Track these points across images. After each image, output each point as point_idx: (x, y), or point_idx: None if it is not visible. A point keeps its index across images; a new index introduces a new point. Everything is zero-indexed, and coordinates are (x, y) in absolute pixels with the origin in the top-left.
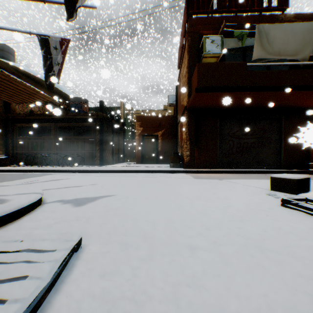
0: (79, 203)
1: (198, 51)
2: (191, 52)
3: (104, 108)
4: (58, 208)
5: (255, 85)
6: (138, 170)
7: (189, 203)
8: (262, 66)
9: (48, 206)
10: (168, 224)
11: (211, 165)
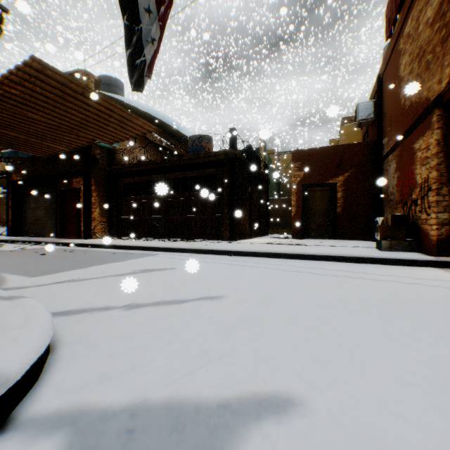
0: None
1: None
2: None
3: None
4: None
5: None
6: (307, 255)
7: None
8: None
9: None
10: None
11: None
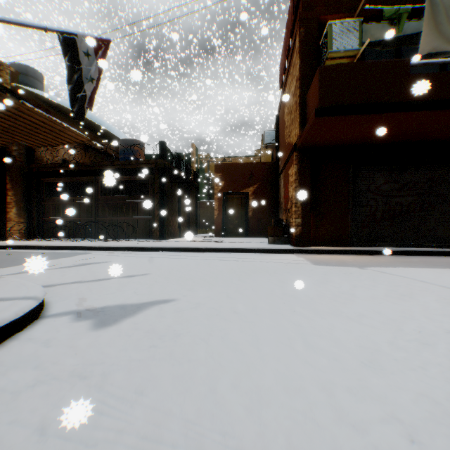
0: (106, 319)
1: (318, 50)
2: (305, 52)
3: (168, 156)
4: (62, 331)
5: (426, 100)
6: (218, 249)
7: (325, 328)
8: (439, 64)
9: (45, 326)
10: (295, 404)
11: (338, 241)
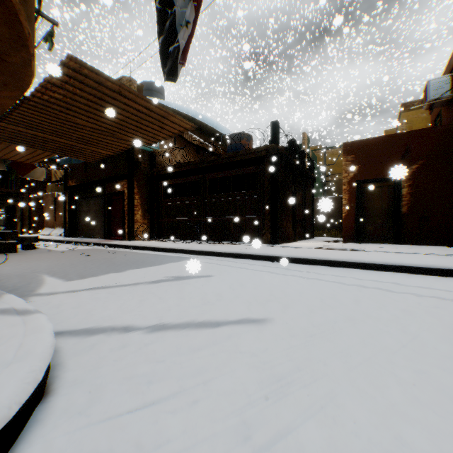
0: None
1: None
2: None
3: None
4: None
5: None
6: (369, 264)
7: None
8: None
9: None
10: None
11: None
